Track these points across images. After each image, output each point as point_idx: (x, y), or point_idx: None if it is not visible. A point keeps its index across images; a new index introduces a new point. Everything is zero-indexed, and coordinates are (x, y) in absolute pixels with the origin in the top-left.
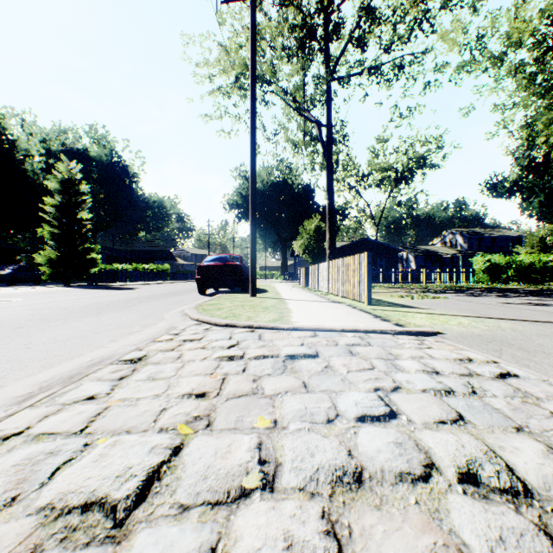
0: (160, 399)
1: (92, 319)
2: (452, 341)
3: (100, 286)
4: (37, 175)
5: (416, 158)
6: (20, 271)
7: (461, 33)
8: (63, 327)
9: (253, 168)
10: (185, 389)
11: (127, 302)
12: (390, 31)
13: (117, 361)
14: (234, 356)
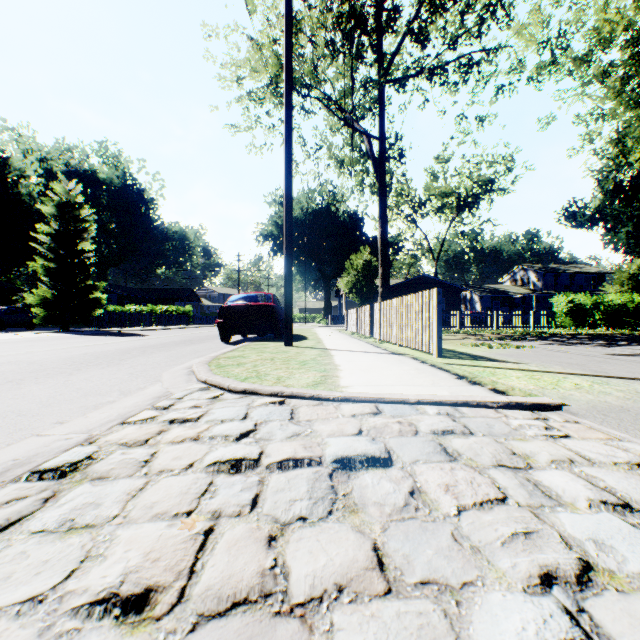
0: (32, 620)
1: (57, 380)
2: (591, 421)
3: (104, 332)
4: (34, 200)
5: (481, 181)
6: (8, 314)
7: (541, 27)
8: (3, 395)
9: (288, 182)
10: (112, 572)
11: (124, 354)
12: (455, 23)
13: (32, 472)
14: (243, 460)
